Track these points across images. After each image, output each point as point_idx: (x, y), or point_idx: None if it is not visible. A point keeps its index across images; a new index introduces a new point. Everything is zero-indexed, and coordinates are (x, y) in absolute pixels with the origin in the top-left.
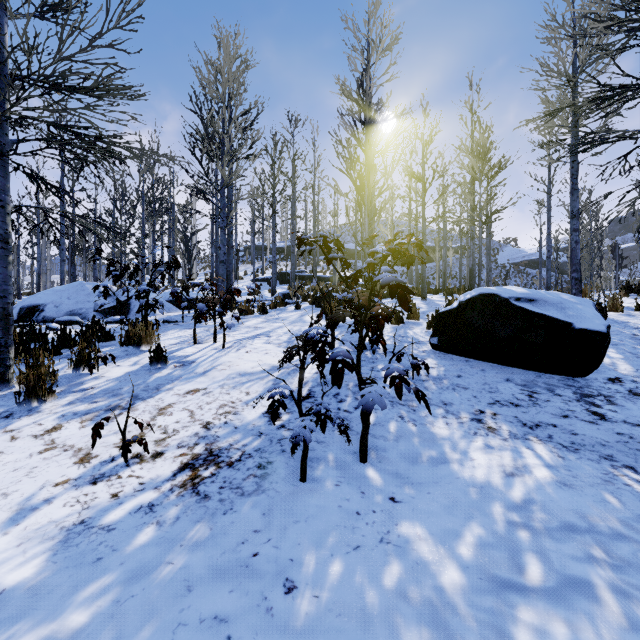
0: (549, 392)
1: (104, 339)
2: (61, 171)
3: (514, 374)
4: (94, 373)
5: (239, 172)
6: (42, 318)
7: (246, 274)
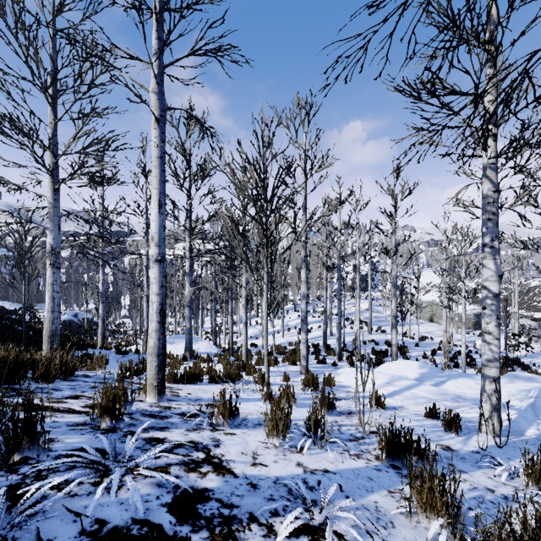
0: None
1: None
2: None
3: None
4: None
5: None
6: None
7: None
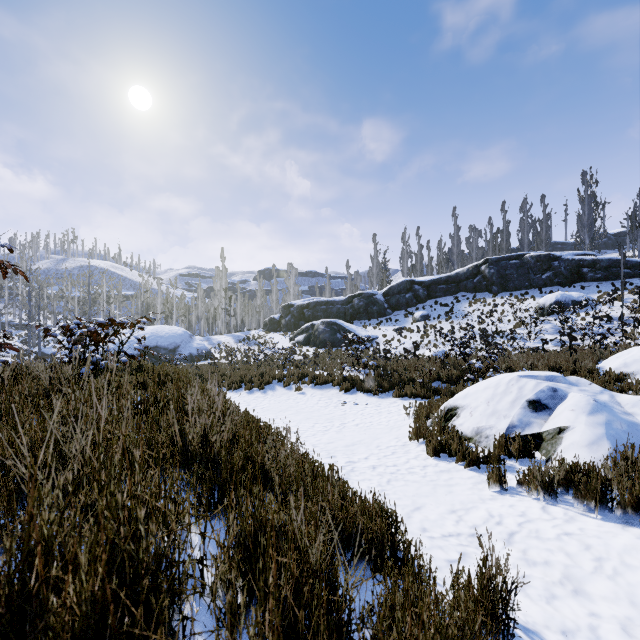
0: None
1: None
2: None
3: None
4: None
5: None
6: None
7: None
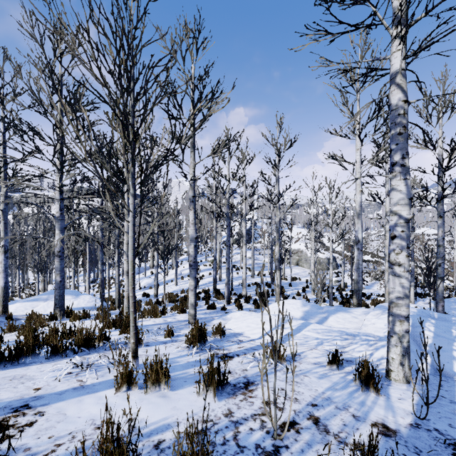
0: None
1: None
2: None
3: None
4: None
5: None
6: None
7: None
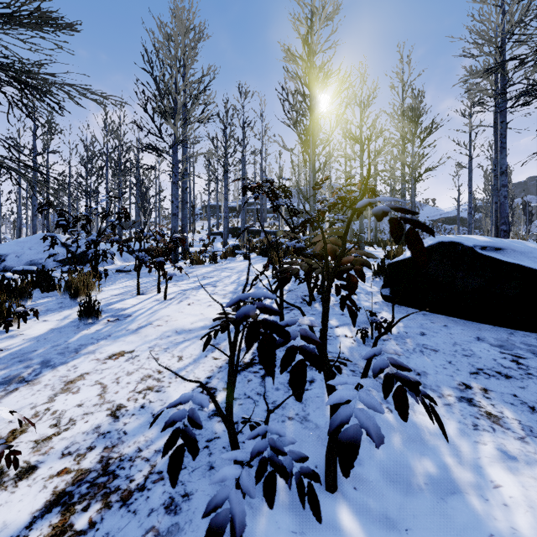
0: (535, 356)
1: (48, 289)
2: (33, 135)
3: (482, 331)
4: (13, 330)
5: (190, 129)
6: (3, 267)
7: (203, 229)
